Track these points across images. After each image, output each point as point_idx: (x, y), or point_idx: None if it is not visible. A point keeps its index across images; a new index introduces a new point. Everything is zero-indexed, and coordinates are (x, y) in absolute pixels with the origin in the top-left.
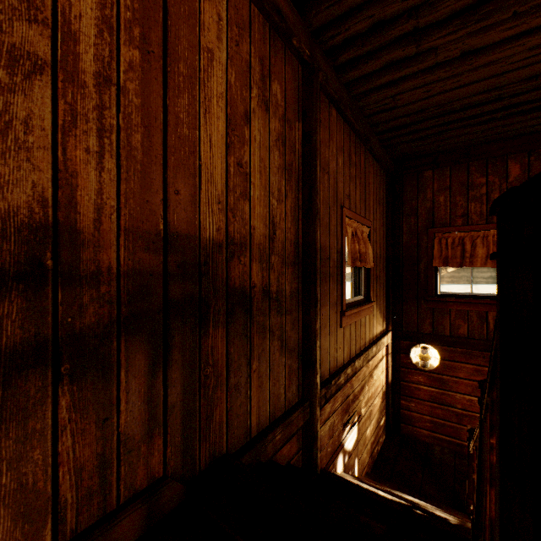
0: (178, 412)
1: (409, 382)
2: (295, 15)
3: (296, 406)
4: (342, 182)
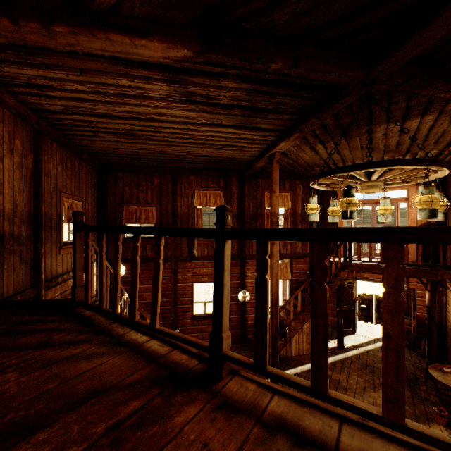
0: None
1: None
2: (29, 112)
3: (30, 288)
4: (61, 179)
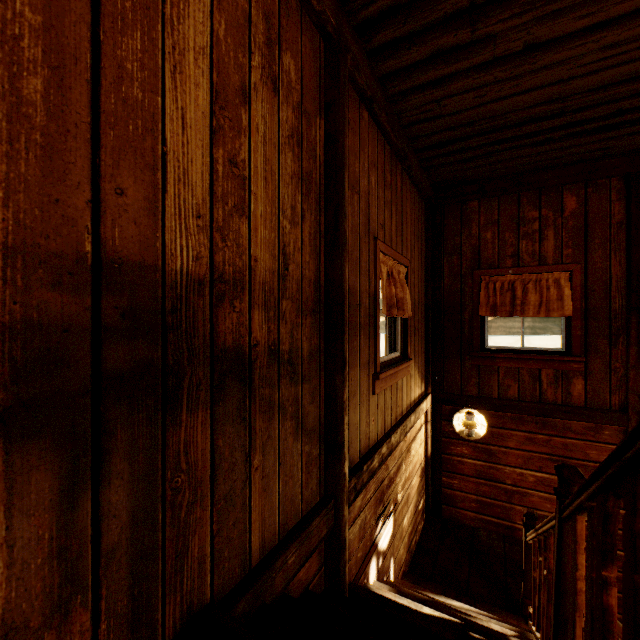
0: (123, 559)
1: (451, 455)
2: None
3: (317, 508)
4: (376, 207)
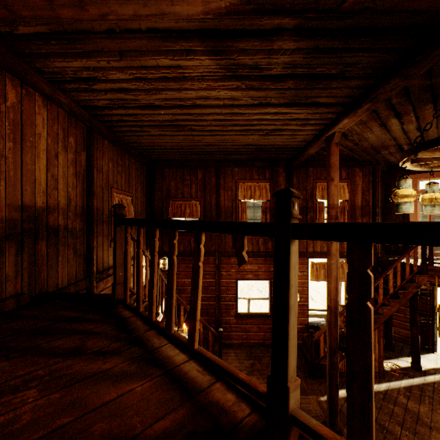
0: (27, 271)
1: None
2: (81, 110)
3: (82, 279)
4: (112, 175)
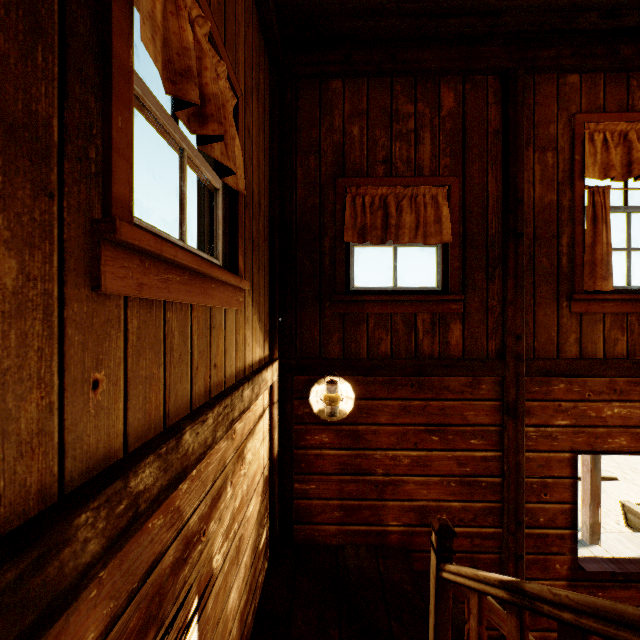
0: None
1: (307, 448)
2: None
3: None
4: None
